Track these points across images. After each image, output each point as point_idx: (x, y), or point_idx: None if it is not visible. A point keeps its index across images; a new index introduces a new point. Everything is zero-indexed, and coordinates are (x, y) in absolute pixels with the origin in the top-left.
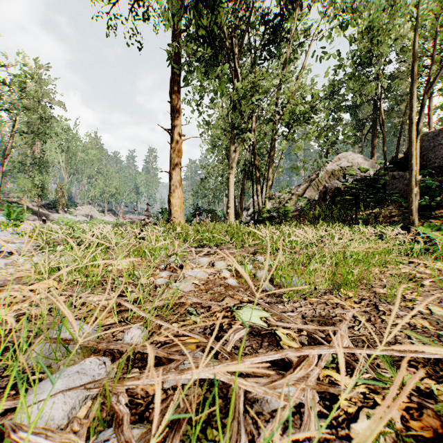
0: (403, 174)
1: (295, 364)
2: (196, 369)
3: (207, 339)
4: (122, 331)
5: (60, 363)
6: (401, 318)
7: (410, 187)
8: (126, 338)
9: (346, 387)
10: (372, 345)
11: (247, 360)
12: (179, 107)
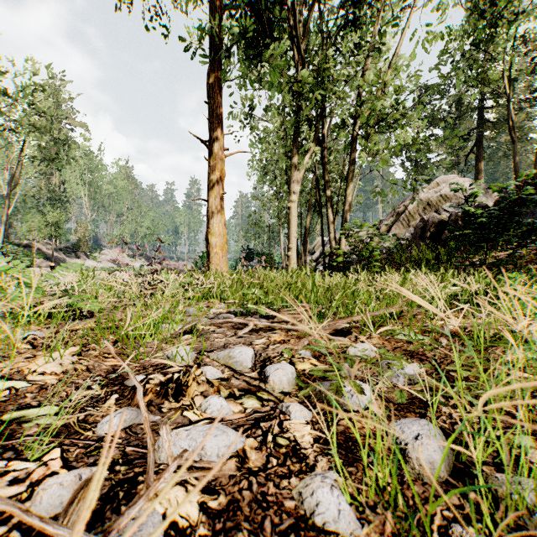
0: None
1: None
2: None
3: None
4: None
5: None
6: None
7: None
8: None
9: None
10: None
11: None
12: (221, 109)
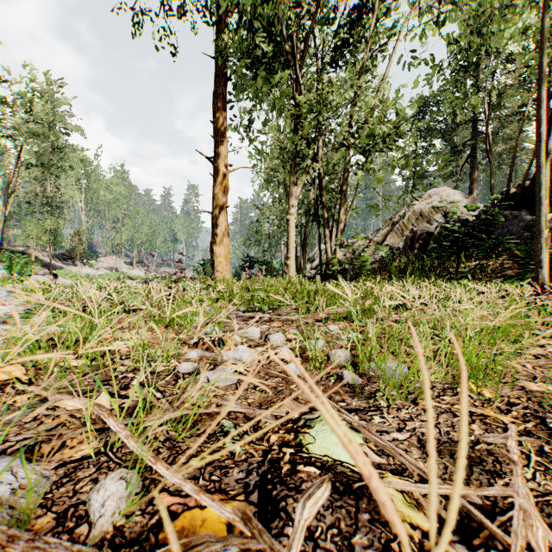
0: (518, 214)
1: None
2: None
3: (247, 524)
4: (93, 481)
5: None
6: None
7: (538, 229)
8: (93, 502)
9: None
10: None
11: None
12: (224, 129)
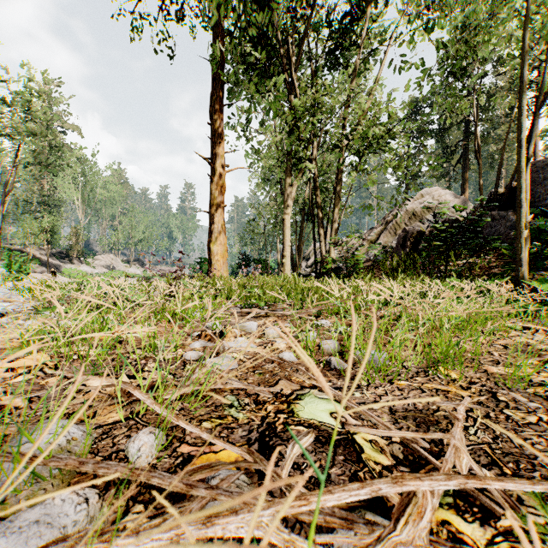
0: (505, 214)
1: (396, 511)
2: (233, 517)
3: (251, 456)
4: (127, 436)
5: (22, 494)
6: (534, 414)
7: (518, 230)
8: (131, 449)
9: (478, 545)
10: (501, 461)
11: (315, 499)
12: (222, 130)
